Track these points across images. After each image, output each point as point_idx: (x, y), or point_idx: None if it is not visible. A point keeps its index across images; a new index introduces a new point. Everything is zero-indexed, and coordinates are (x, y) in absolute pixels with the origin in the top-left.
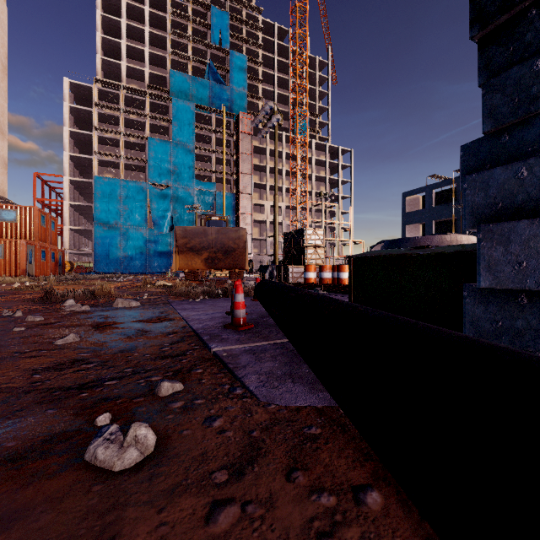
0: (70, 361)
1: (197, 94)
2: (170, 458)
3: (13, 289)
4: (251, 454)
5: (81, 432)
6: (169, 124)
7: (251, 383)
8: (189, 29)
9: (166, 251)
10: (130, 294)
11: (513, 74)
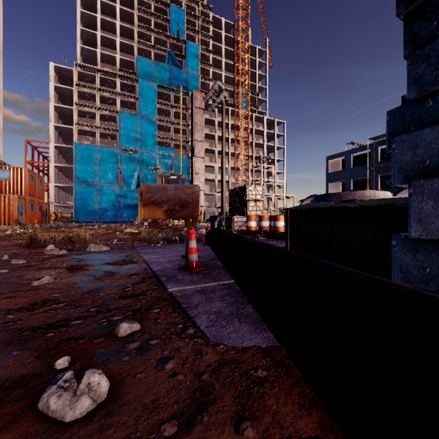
0: (42, 301)
1: (159, 75)
2: (121, 406)
3: (4, 236)
4: (201, 400)
5: (39, 376)
6: (136, 100)
7: (202, 323)
8: (152, 23)
9: (134, 204)
10: (102, 240)
11: (437, 46)
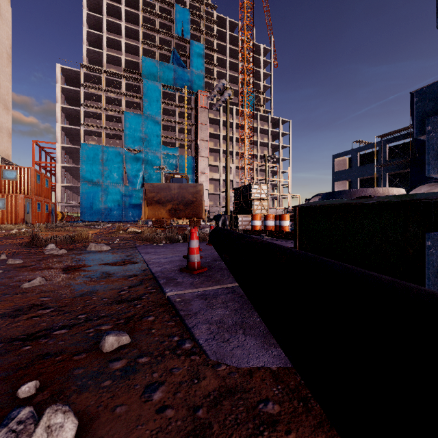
0: (28, 306)
1: (164, 76)
2: None
3: (8, 235)
4: None
5: None
6: (141, 100)
7: (201, 335)
8: (157, 24)
9: (139, 204)
10: (104, 239)
11: None
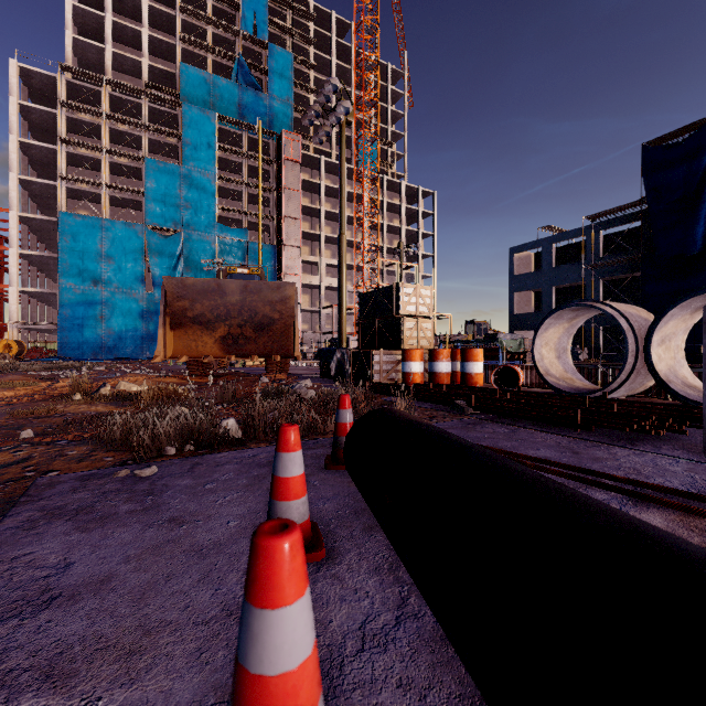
0: None
1: (221, 101)
2: None
3: None
4: None
5: None
6: (178, 141)
7: None
8: (209, 8)
9: None
10: None
11: None
